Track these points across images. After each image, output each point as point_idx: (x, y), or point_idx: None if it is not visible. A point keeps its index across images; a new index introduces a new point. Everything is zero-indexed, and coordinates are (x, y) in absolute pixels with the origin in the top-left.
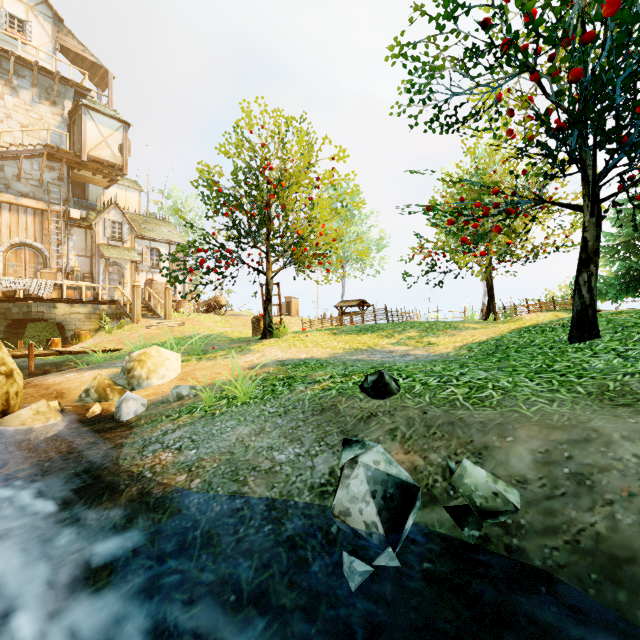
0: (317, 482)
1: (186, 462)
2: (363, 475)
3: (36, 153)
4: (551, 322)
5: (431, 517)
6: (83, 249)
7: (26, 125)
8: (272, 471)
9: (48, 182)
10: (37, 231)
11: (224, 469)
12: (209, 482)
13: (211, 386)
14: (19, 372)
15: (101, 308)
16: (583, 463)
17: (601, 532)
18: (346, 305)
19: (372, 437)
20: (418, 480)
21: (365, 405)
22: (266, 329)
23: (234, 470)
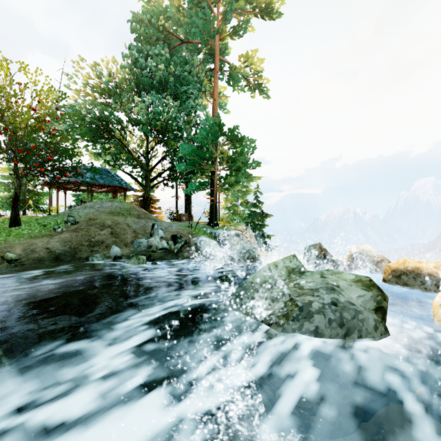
0: None
1: None
2: None
3: None
4: None
5: (0, 267)
6: None
7: None
8: None
9: None
10: None
11: None
12: None
13: None
14: None
15: None
16: (33, 248)
17: (38, 256)
18: None
19: None
20: None
21: None
22: None
23: None
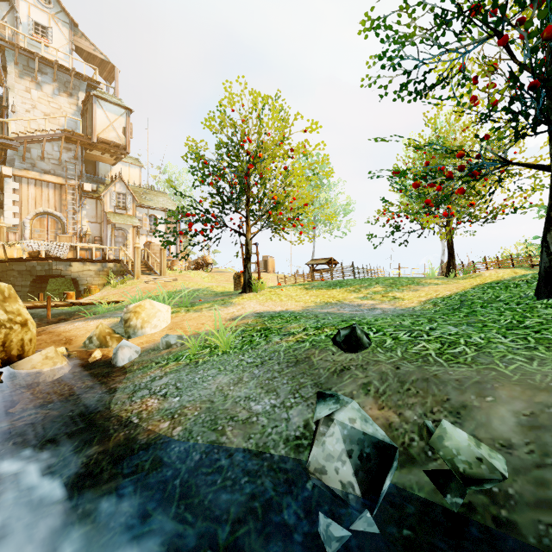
0: (292, 435)
1: (170, 409)
2: (339, 433)
3: (56, 137)
4: (514, 278)
5: (409, 478)
6: (94, 216)
7: (48, 114)
8: (249, 422)
9: (66, 161)
10: (57, 202)
11: (204, 418)
12: (190, 430)
13: (196, 335)
14: (33, 322)
15: (108, 266)
16: None
17: None
18: (316, 263)
19: (345, 391)
20: (394, 438)
21: (338, 358)
22: (246, 284)
23: (213, 419)
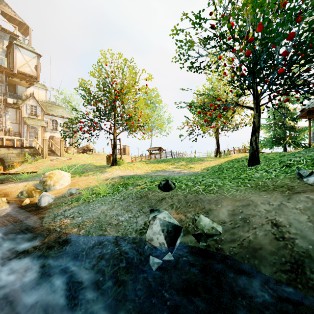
0: (138, 228)
1: (77, 223)
2: (158, 223)
3: None
4: (242, 157)
5: (187, 239)
6: (14, 119)
7: None
8: (118, 225)
9: None
10: None
11: (95, 225)
12: (88, 231)
13: (87, 188)
14: None
15: (25, 150)
16: (246, 214)
17: (251, 239)
18: (152, 149)
19: (163, 208)
20: (182, 225)
21: (160, 194)
22: (113, 161)
23: (100, 225)
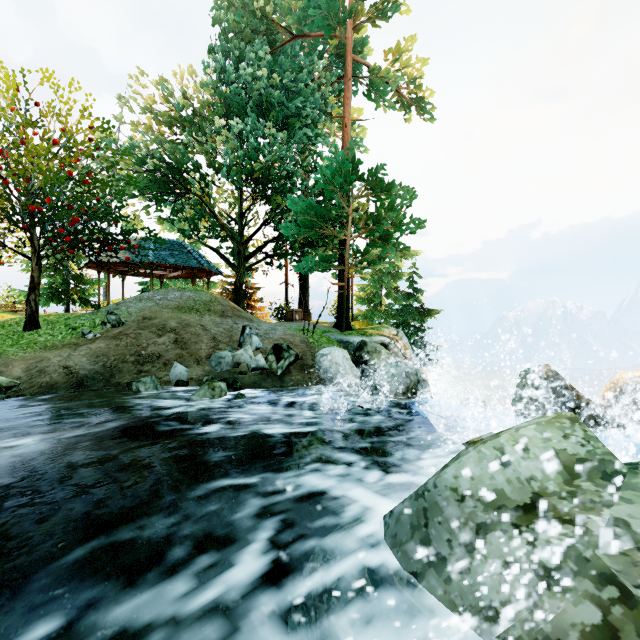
0: None
1: None
2: None
3: None
4: (7, 321)
5: None
6: None
7: None
8: None
9: None
10: None
11: None
12: None
13: None
14: None
15: None
16: (42, 367)
17: (49, 381)
18: None
19: None
20: None
21: None
22: None
23: None
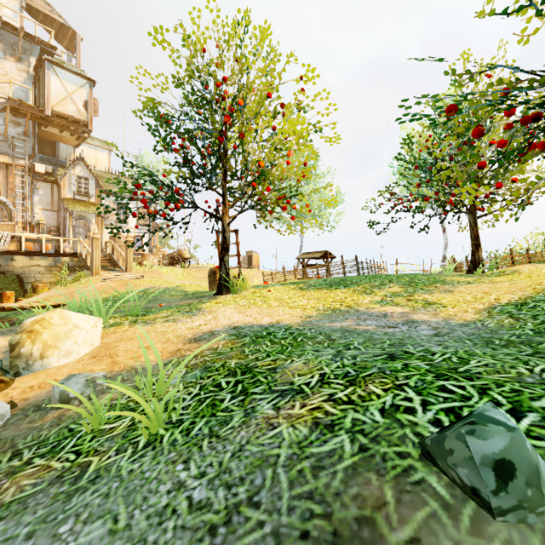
0: None
1: None
2: None
3: (1, 108)
4: None
5: None
6: (49, 203)
7: None
8: None
9: (13, 136)
10: (1, 185)
11: None
12: None
13: (126, 374)
14: None
15: (62, 261)
16: None
17: None
18: (309, 257)
19: None
20: None
21: None
22: (222, 283)
23: None
